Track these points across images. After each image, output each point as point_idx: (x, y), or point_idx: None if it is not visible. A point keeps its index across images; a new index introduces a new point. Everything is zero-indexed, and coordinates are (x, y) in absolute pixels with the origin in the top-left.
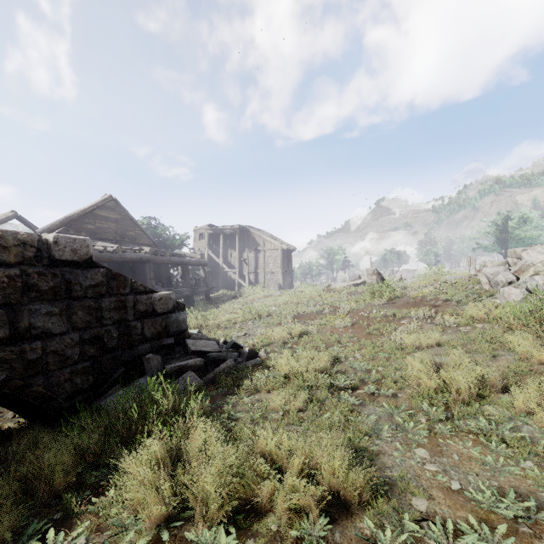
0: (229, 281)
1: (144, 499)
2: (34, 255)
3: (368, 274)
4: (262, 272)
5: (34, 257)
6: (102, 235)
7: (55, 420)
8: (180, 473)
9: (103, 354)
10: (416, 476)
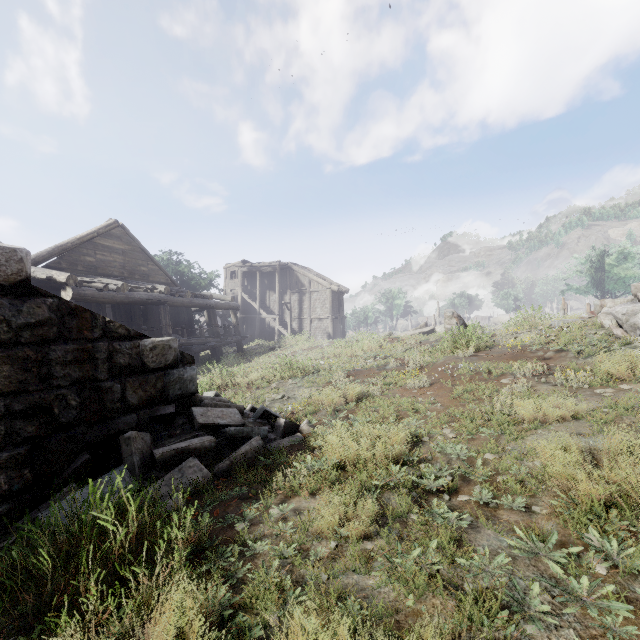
0: (267, 330)
1: None
2: None
3: (445, 317)
4: (307, 318)
5: None
6: (105, 270)
7: None
8: None
9: (51, 433)
10: None
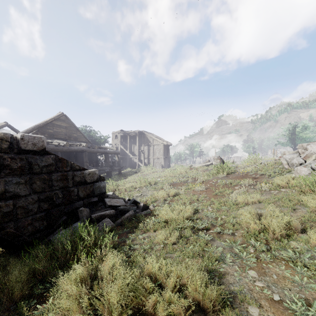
0: (132, 163)
1: (68, 309)
2: (8, 146)
3: (214, 159)
4: (152, 158)
5: (8, 148)
6: (57, 136)
7: (22, 249)
8: (95, 288)
9: (53, 207)
10: (249, 290)
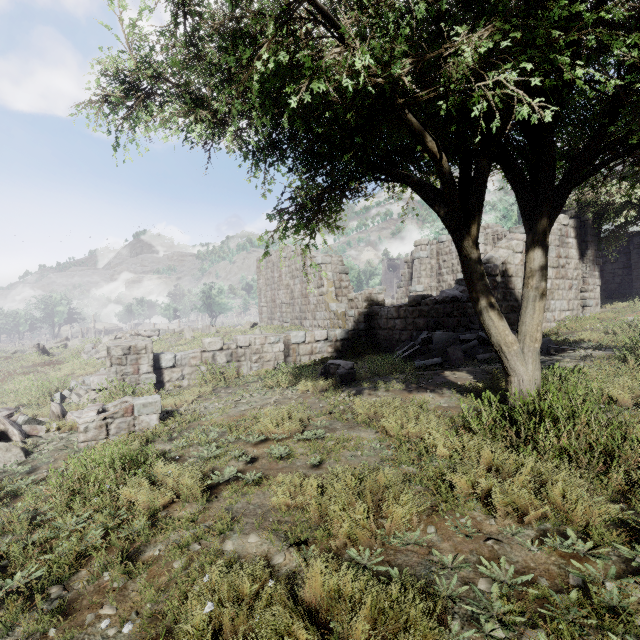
0: None
1: None
2: None
3: (30, 347)
4: None
5: None
6: None
7: None
8: None
9: None
10: None
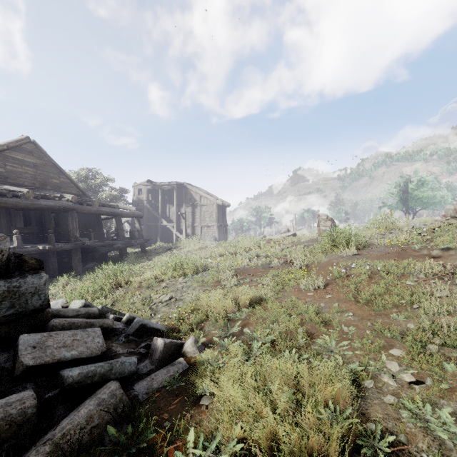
0: (167, 235)
1: None
2: None
3: (321, 219)
4: (198, 226)
5: None
6: (15, 180)
7: None
8: None
9: None
10: None
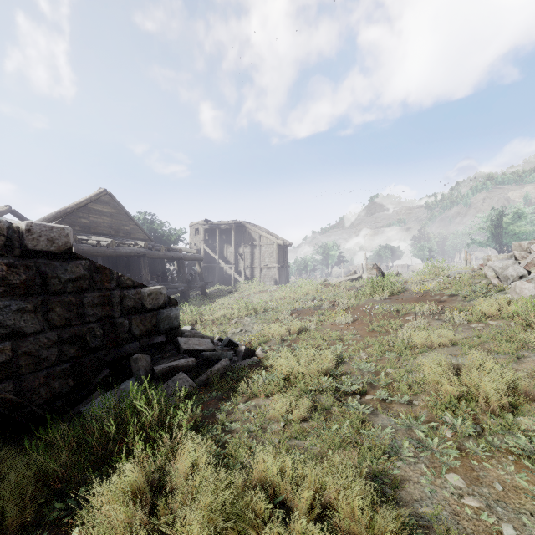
0: (225, 276)
1: None
2: (3, 244)
3: (367, 268)
4: (258, 267)
5: (3, 247)
6: (96, 230)
7: (28, 429)
8: (161, 511)
9: (85, 354)
10: (454, 514)
